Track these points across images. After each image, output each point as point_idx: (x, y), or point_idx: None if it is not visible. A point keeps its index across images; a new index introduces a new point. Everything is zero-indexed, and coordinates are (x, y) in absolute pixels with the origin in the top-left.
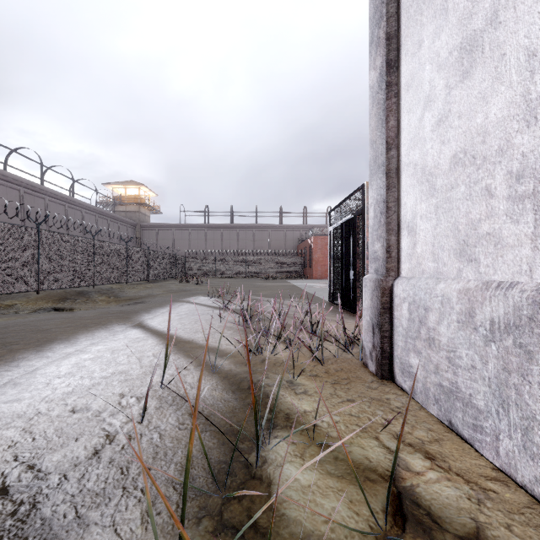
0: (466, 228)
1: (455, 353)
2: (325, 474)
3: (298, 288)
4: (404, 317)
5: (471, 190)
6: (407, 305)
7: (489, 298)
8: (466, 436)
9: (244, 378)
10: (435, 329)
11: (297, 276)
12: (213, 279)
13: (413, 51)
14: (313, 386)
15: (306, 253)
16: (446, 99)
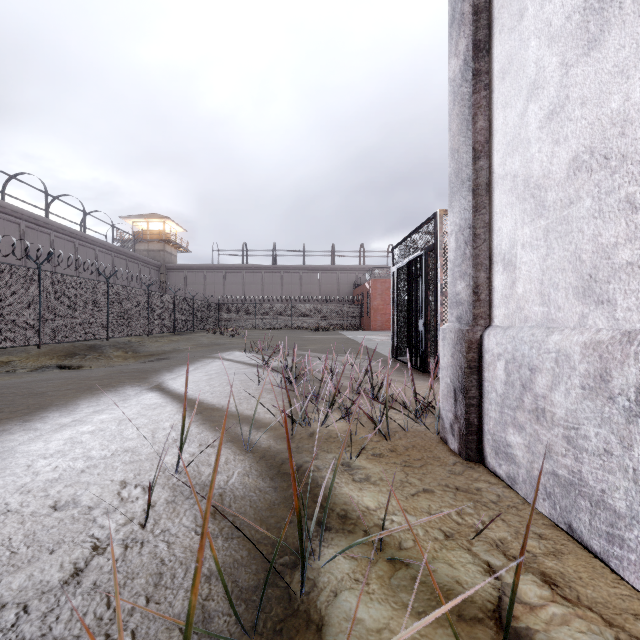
0: (593, 257)
1: (577, 432)
2: (400, 609)
3: (354, 341)
4: (499, 380)
5: (601, 203)
6: (503, 364)
7: (635, 355)
8: (595, 549)
9: (286, 459)
10: (546, 397)
11: (352, 327)
12: (251, 331)
13: (512, 24)
14: (377, 471)
15: (363, 300)
16: (562, 83)
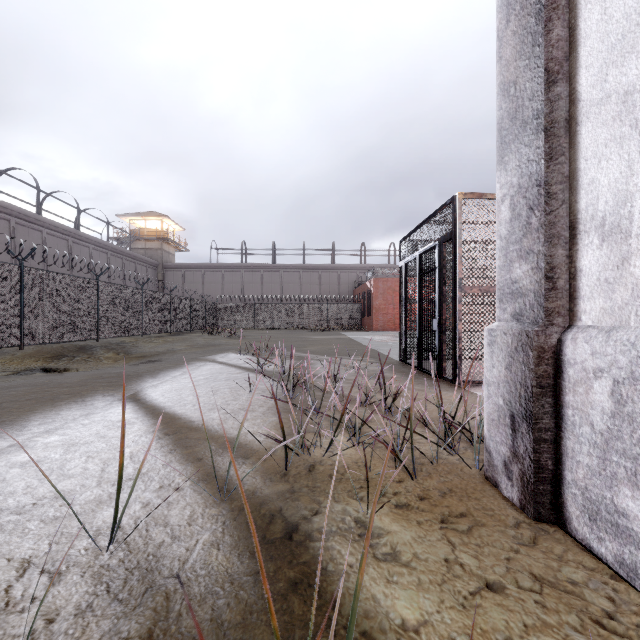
0: None
1: None
2: None
3: (356, 342)
4: (598, 408)
5: None
6: (607, 385)
7: None
8: None
9: (276, 513)
10: None
11: (353, 327)
12: (250, 331)
13: None
14: (408, 539)
15: (365, 299)
16: None
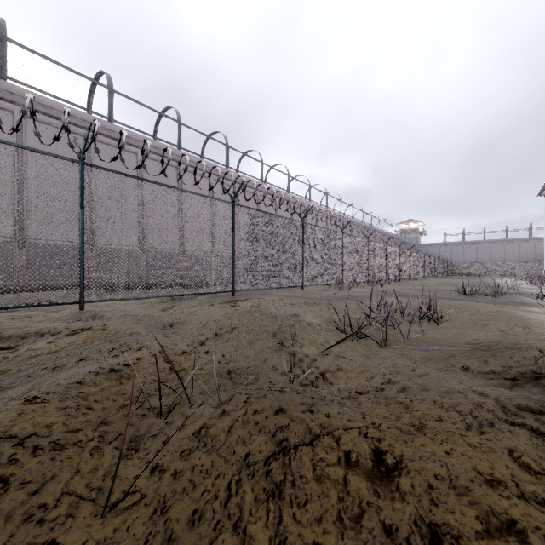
0: None
1: None
2: None
3: None
4: None
5: None
6: None
7: None
8: None
9: None
10: None
11: None
12: None
13: None
14: None
15: None
16: None
